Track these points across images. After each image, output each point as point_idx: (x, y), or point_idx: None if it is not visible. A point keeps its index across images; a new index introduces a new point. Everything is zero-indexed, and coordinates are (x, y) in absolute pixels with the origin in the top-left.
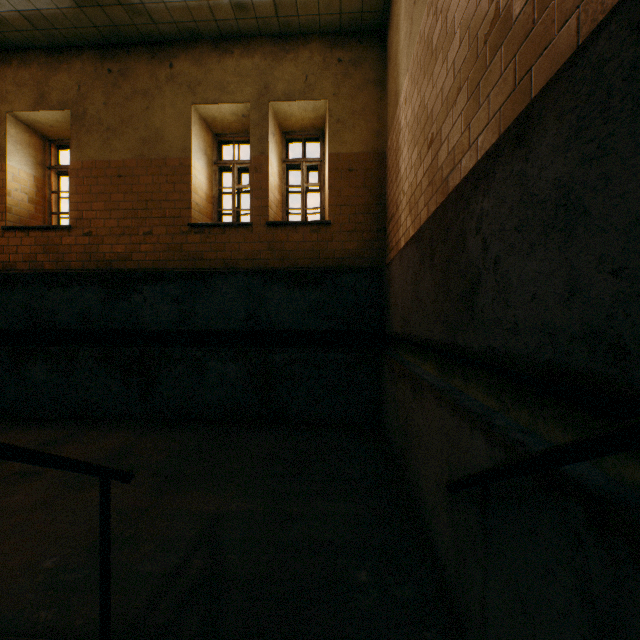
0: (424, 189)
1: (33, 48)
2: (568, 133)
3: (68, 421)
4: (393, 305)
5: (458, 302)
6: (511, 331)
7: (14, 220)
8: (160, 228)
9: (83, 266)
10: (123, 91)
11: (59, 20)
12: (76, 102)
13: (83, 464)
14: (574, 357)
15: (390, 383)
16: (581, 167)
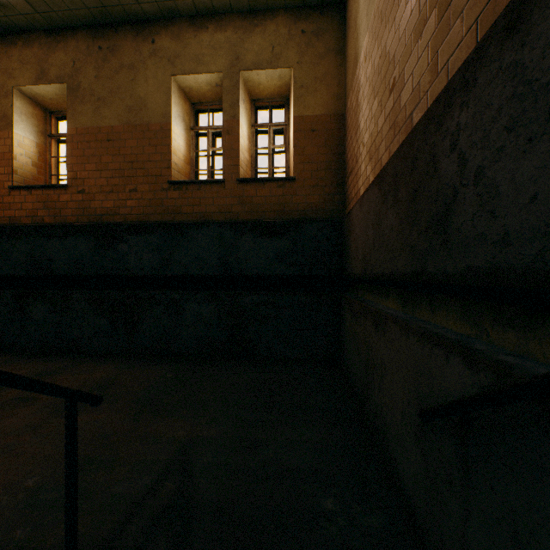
0: (385, 134)
1: (35, 30)
2: None
3: (63, 355)
4: (353, 249)
5: (427, 229)
6: (499, 244)
7: (19, 181)
8: (144, 186)
9: (77, 220)
10: (112, 65)
11: (56, 3)
12: (71, 76)
13: (44, 384)
14: None
15: (350, 321)
16: None
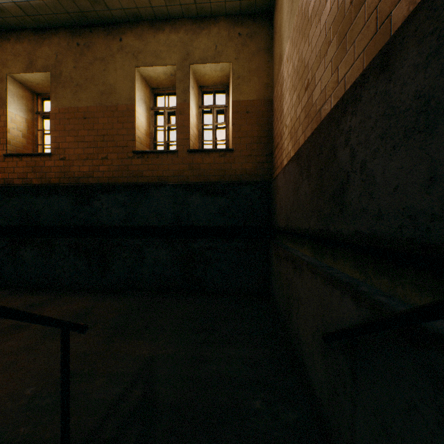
0: (302, 121)
1: (25, 29)
2: (428, 51)
3: (49, 290)
4: (278, 207)
5: (330, 199)
6: (375, 217)
7: (12, 149)
8: (113, 154)
9: (59, 181)
10: (87, 58)
11: (42, 8)
12: (54, 66)
13: (47, 318)
14: (434, 233)
15: (276, 263)
16: (441, 77)
